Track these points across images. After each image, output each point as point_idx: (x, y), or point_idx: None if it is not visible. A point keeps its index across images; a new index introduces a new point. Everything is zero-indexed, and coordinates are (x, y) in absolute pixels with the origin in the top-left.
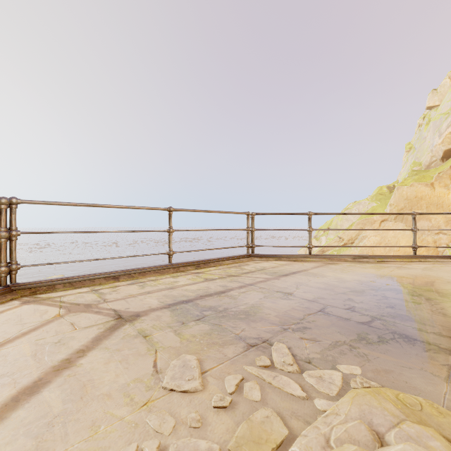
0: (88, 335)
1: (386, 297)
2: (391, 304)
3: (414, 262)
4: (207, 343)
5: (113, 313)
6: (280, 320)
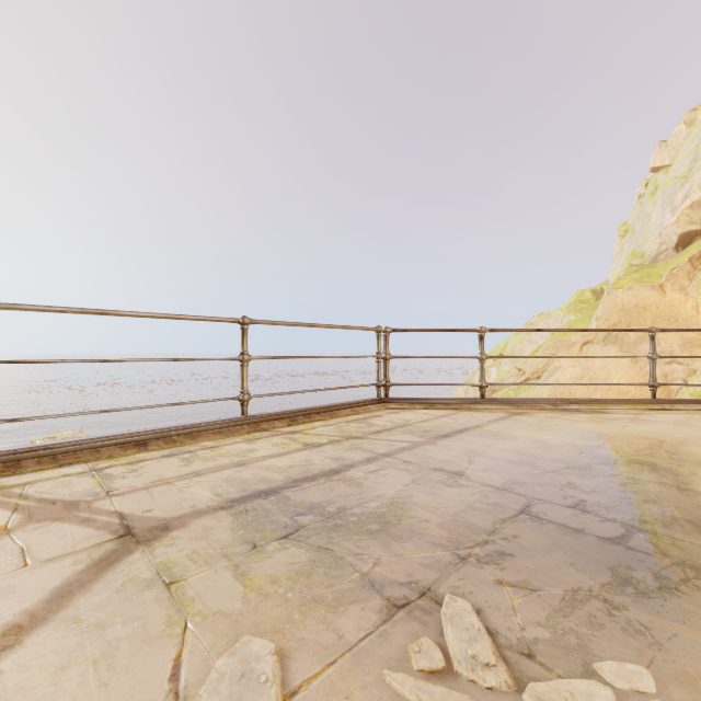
0: (46, 581)
1: (634, 478)
2: (649, 495)
3: (655, 410)
4: (301, 600)
5: (118, 522)
6: (450, 535)
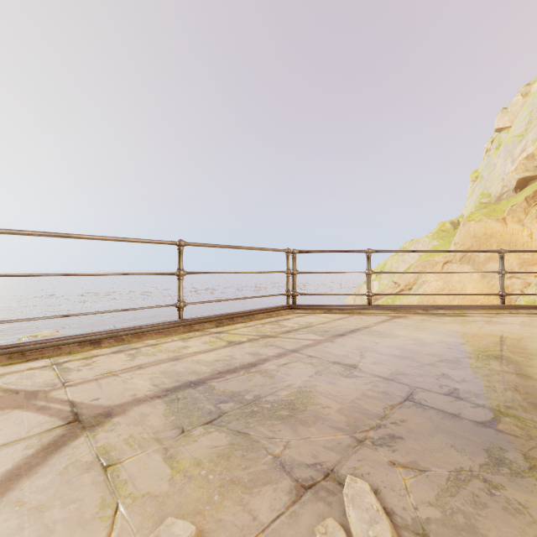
0: None
1: (495, 370)
2: (510, 384)
3: (504, 314)
4: (221, 482)
5: (68, 409)
6: (348, 420)
